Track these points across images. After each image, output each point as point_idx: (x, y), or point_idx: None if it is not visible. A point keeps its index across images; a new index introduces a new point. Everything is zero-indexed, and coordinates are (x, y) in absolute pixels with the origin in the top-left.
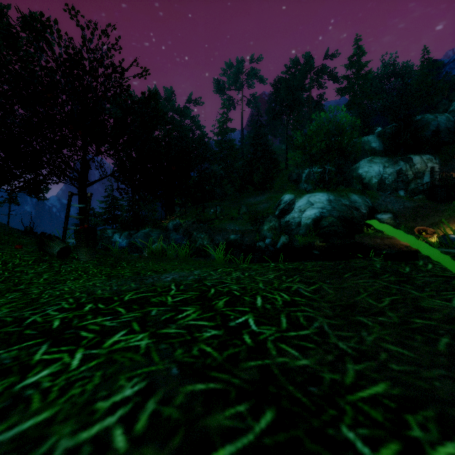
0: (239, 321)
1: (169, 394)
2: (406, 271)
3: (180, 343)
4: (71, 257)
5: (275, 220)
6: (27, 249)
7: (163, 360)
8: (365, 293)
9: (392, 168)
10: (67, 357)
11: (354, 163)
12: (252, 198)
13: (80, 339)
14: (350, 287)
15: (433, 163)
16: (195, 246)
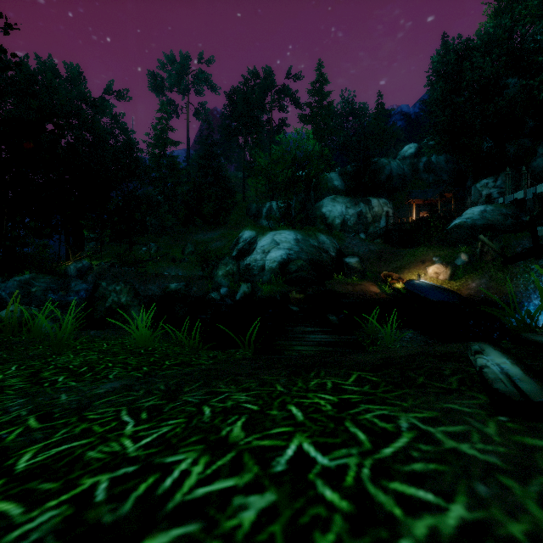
0: None
1: None
2: None
3: None
4: None
5: (233, 262)
6: None
7: None
8: None
9: (353, 210)
10: None
11: (317, 200)
12: (201, 234)
13: None
14: None
15: (388, 207)
16: (104, 305)
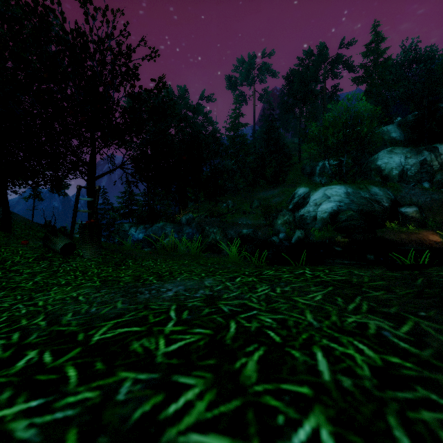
0: (301, 440)
1: None
2: None
3: None
4: (75, 254)
5: (289, 213)
6: (32, 245)
7: None
8: None
9: (414, 159)
10: None
11: (372, 154)
12: (264, 192)
13: None
14: None
15: None
16: (208, 241)
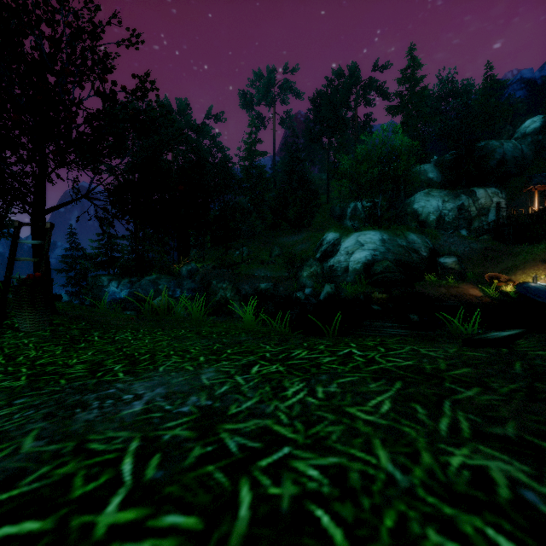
0: None
1: None
2: None
3: None
4: (6, 326)
5: (317, 264)
6: None
7: None
8: None
9: (452, 203)
10: None
11: (408, 196)
12: (286, 237)
13: None
14: None
15: (499, 197)
16: (215, 299)
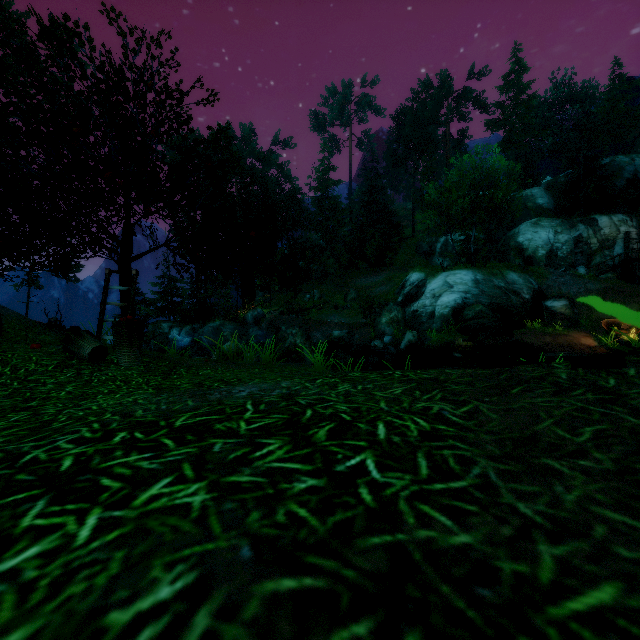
0: (352, 464)
1: (234, 599)
2: (610, 385)
3: (257, 500)
4: (108, 361)
5: (397, 309)
6: (47, 350)
7: (228, 531)
8: (550, 419)
9: (567, 235)
10: (72, 522)
11: (511, 227)
12: (364, 279)
13: (99, 491)
14: (524, 409)
15: (628, 226)
16: (284, 346)
